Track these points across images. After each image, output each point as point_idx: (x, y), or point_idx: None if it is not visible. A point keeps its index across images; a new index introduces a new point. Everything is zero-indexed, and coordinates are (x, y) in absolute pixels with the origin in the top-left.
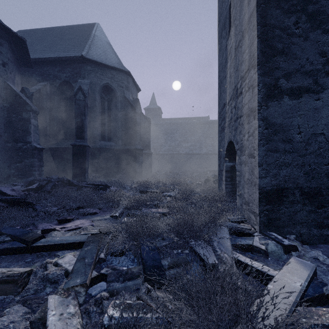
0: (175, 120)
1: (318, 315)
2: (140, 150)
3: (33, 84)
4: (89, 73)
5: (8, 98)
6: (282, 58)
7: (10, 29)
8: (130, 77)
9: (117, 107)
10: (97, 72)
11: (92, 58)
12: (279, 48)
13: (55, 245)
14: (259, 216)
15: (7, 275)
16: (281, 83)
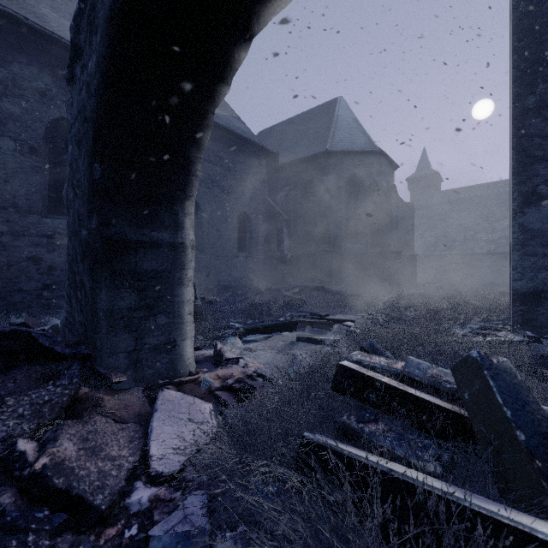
0: (470, 189)
1: (491, 344)
2: (397, 253)
3: (278, 190)
4: (333, 167)
5: (267, 212)
6: (543, 165)
7: (270, 149)
8: (383, 157)
9: (366, 199)
10: (342, 164)
11: (337, 150)
12: (539, 156)
13: (337, 320)
14: (512, 316)
15: (326, 321)
16: (541, 189)
